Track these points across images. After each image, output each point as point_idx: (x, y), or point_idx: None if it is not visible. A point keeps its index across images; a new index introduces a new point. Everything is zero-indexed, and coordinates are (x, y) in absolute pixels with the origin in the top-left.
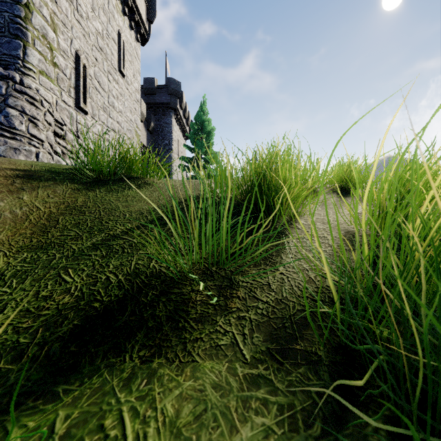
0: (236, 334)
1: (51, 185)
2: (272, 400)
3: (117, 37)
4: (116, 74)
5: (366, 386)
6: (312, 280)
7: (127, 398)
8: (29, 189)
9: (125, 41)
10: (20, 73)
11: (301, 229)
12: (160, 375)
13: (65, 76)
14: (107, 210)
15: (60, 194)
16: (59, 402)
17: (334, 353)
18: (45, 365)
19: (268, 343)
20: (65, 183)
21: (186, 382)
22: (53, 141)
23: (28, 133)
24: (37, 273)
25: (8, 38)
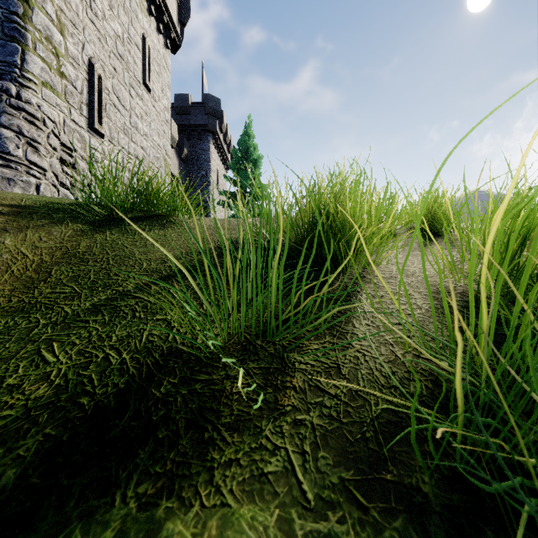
0: (292, 452)
1: (45, 224)
2: None
3: (141, 42)
4: (140, 88)
5: None
6: (400, 359)
7: None
8: (14, 229)
9: (151, 47)
10: (17, 84)
11: (377, 283)
12: (168, 534)
13: (75, 89)
14: (119, 258)
15: (56, 237)
16: None
17: (447, 489)
18: None
19: (341, 469)
20: (65, 222)
21: None
22: (59, 170)
23: (26, 159)
24: (8, 349)
25: (2, 41)
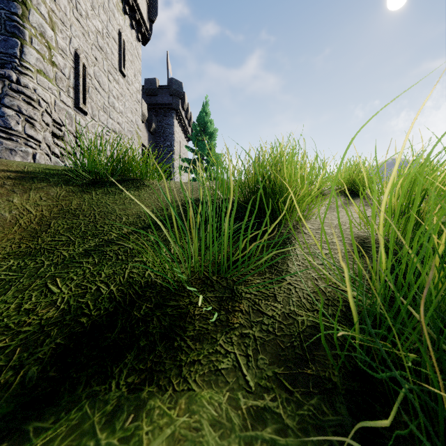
0: (239, 355)
1: (44, 186)
2: (281, 441)
3: (117, 36)
4: (117, 74)
5: (392, 423)
6: (322, 290)
7: (109, 440)
8: (20, 191)
9: (125, 40)
10: (17, 72)
11: (308, 233)
12: (150, 407)
13: (64, 75)
14: (103, 213)
15: (53, 197)
16: (28, 444)
17: (351, 379)
18: (17, 395)
19: (275, 366)
20: (60, 185)
21: (180, 417)
22: (51, 142)
23: (25, 133)
24: (22, 283)
25: (5, 36)
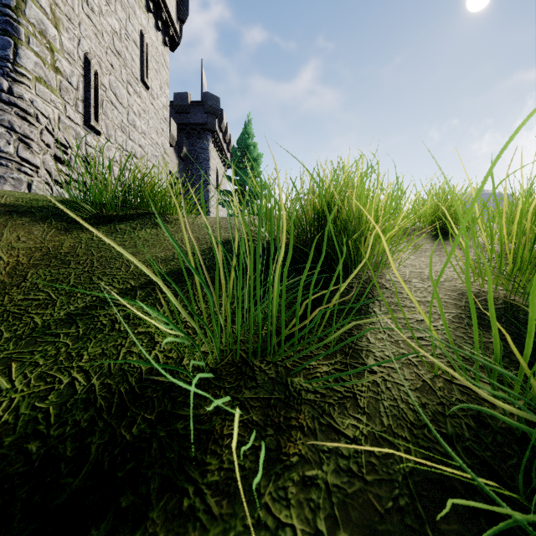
0: (301, 533)
1: (26, 223)
2: None
3: (139, 39)
4: (138, 86)
5: None
6: (428, 386)
7: None
8: None
9: (149, 44)
10: (9, 79)
11: (390, 288)
12: None
13: (71, 85)
14: (104, 259)
15: (37, 236)
16: None
17: None
18: None
19: None
20: (49, 221)
21: None
22: (52, 168)
23: (17, 156)
24: None
25: None
